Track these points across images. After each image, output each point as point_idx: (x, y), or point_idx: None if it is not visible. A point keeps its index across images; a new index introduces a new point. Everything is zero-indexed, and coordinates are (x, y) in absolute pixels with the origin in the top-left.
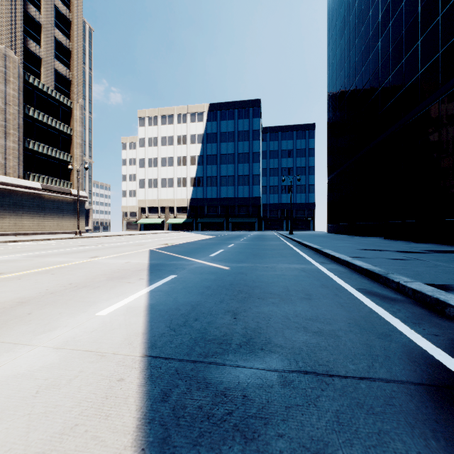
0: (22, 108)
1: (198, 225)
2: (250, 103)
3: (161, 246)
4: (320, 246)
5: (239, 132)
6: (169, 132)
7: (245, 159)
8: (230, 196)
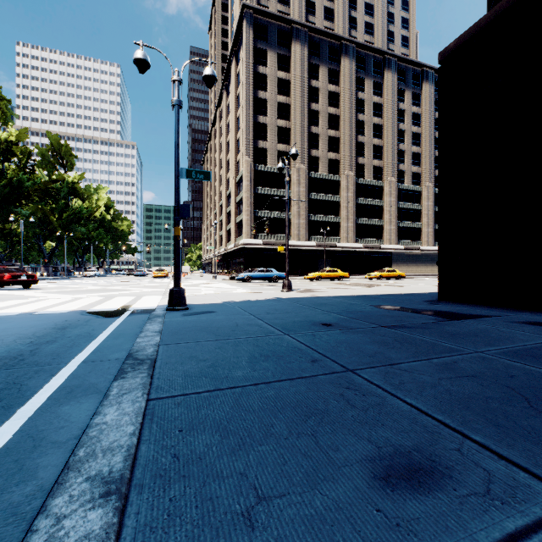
0: (433, 209)
1: None
2: None
3: None
4: None
5: None
6: None
7: None
8: None
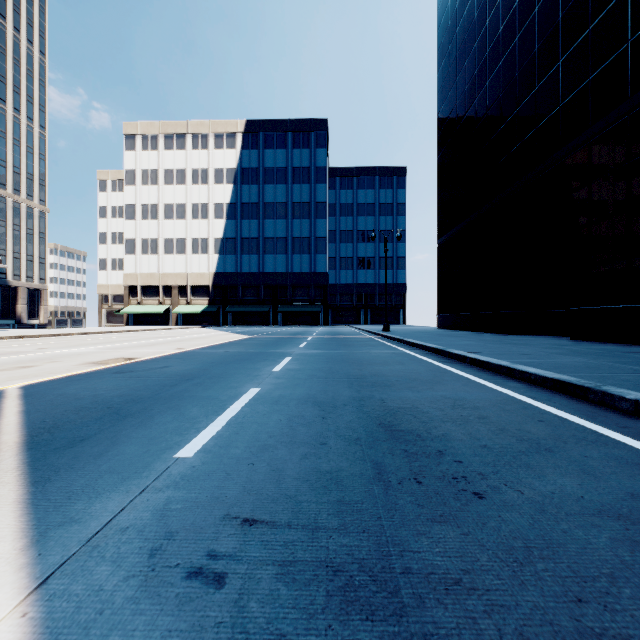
0: None
1: (228, 317)
2: (311, 125)
3: (75, 371)
4: (541, 368)
5: (294, 169)
6: (179, 162)
7: (303, 213)
8: (279, 271)
